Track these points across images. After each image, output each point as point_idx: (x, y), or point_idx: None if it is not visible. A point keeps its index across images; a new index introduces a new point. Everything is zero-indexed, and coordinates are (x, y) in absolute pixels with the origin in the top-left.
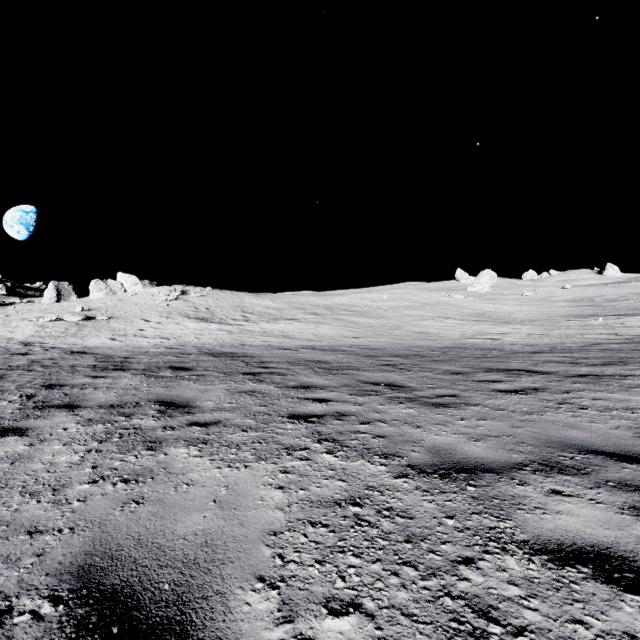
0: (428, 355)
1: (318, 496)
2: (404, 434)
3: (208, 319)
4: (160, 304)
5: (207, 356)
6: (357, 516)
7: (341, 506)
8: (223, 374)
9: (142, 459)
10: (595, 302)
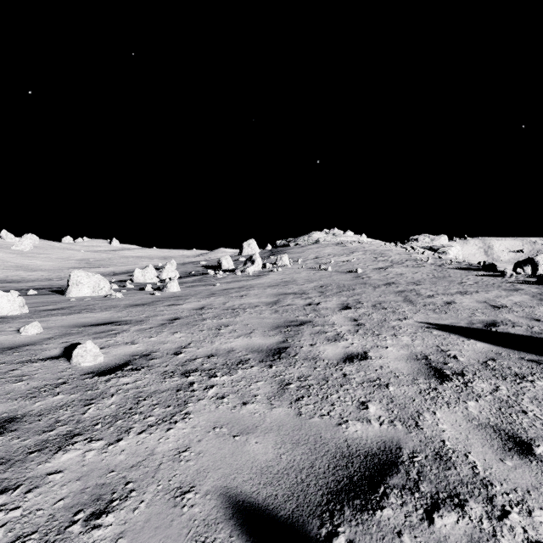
0: None
1: None
2: None
3: None
4: None
5: None
6: None
7: None
8: None
9: None
10: (89, 261)
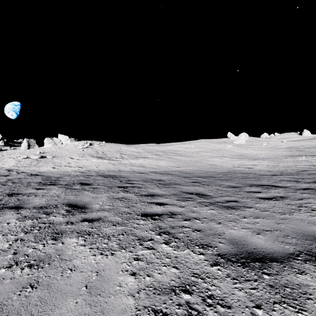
0: (216, 176)
1: (159, 282)
2: (212, 228)
3: (103, 157)
4: (79, 150)
5: (100, 177)
6: (188, 304)
7: (176, 293)
8: (107, 187)
9: (47, 247)
10: (299, 149)
